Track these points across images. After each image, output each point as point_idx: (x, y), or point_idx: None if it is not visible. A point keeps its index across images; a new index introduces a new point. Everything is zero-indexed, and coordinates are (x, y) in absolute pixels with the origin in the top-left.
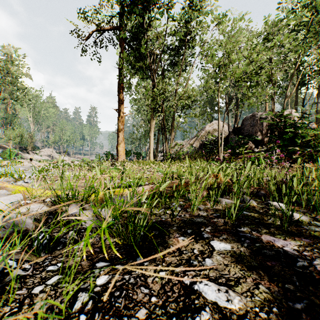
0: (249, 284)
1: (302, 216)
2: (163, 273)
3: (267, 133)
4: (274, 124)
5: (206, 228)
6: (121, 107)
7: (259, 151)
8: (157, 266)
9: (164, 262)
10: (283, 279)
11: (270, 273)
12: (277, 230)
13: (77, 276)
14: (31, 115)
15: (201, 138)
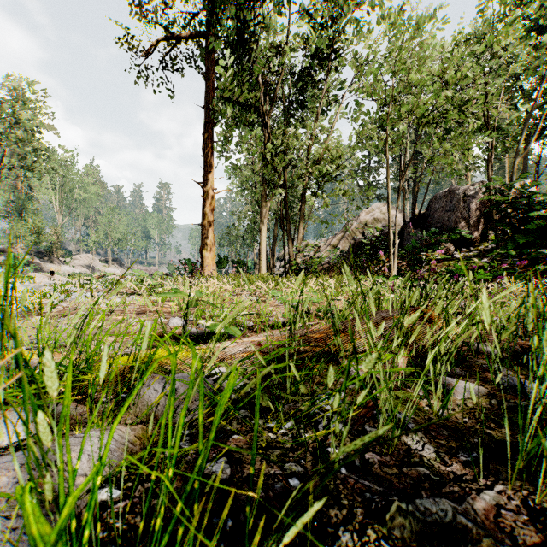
0: None
1: None
2: None
3: (479, 224)
4: (506, 203)
5: None
6: (208, 178)
7: (463, 258)
8: None
9: None
10: None
11: None
12: None
13: None
14: (58, 197)
15: (351, 234)
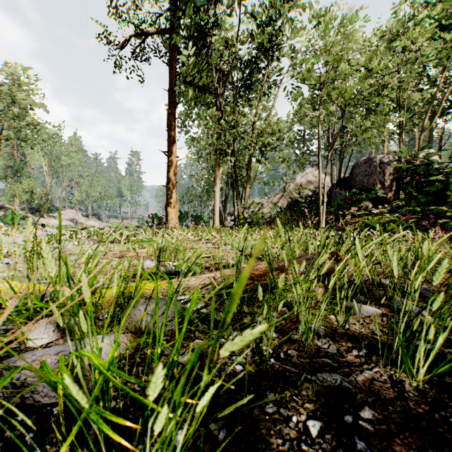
0: None
1: None
2: None
3: (392, 186)
4: (411, 169)
5: (359, 414)
6: (172, 148)
7: (379, 213)
8: None
9: None
10: None
11: None
12: None
13: None
14: (47, 163)
15: (289, 194)
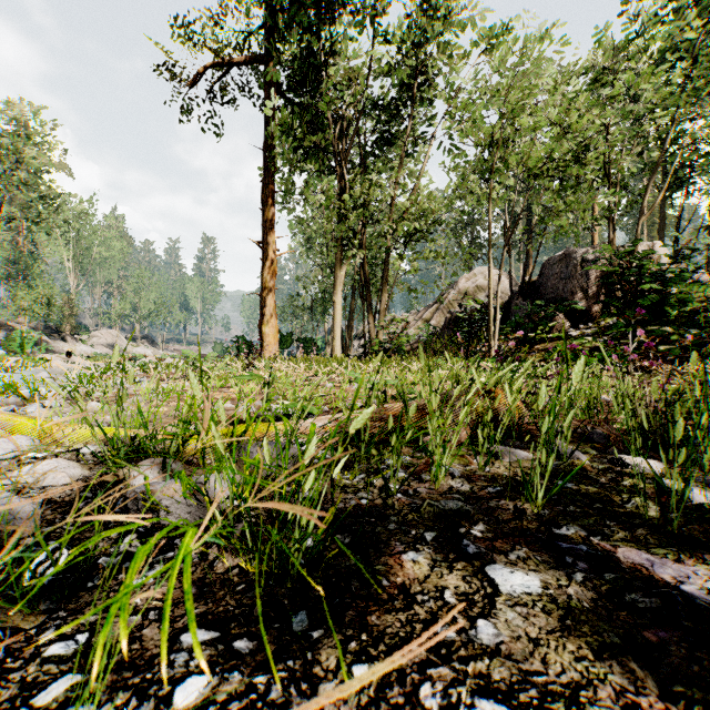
0: (608, 707)
1: (709, 494)
2: (363, 668)
3: (599, 295)
4: (618, 274)
5: (473, 527)
6: (269, 236)
7: (580, 336)
8: (346, 644)
9: (365, 629)
10: (701, 690)
11: (659, 669)
12: (653, 533)
13: (125, 675)
14: (71, 256)
15: (448, 306)
